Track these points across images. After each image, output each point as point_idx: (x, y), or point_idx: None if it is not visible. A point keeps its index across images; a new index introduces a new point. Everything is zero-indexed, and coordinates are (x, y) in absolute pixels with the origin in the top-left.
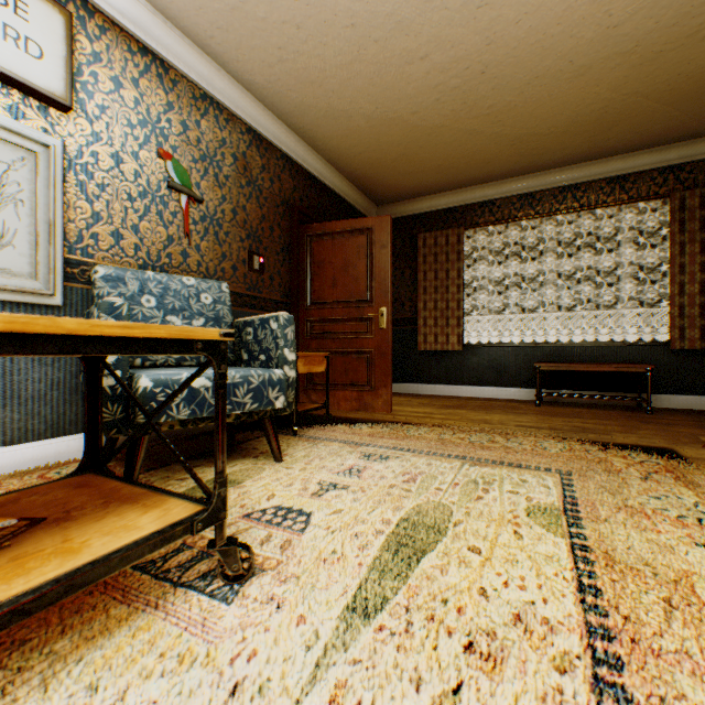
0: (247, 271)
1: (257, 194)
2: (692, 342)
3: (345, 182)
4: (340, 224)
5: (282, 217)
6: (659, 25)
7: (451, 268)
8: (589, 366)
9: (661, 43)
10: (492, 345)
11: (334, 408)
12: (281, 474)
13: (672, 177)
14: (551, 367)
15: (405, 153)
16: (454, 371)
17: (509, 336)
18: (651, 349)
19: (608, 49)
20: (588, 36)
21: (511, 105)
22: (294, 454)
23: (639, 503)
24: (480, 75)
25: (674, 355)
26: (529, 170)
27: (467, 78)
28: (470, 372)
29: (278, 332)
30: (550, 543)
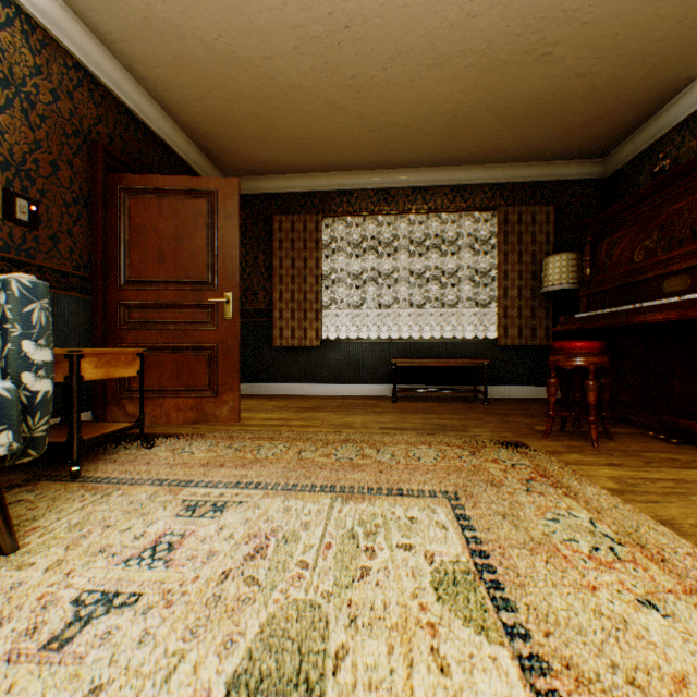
0: (1, 220)
1: (24, 105)
2: (513, 339)
3: (181, 134)
4: (171, 180)
5: (76, 153)
6: (508, 30)
7: (309, 257)
8: (440, 361)
9: (507, 52)
10: (351, 340)
11: (162, 421)
12: (1, 585)
13: (499, 194)
14: (407, 363)
15: (259, 113)
16: (313, 369)
17: (366, 332)
18: (484, 345)
19: (466, 41)
20: (451, 19)
21: (374, 81)
22: (58, 522)
23: (542, 532)
24: (345, 29)
25: (500, 350)
26: (386, 164)
27: (331, 29)
28: (330, 369)
29: (7, 309)
30: (489, 665)
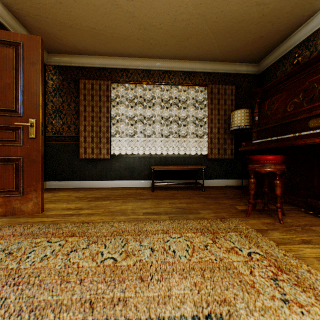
0: None
1: None
2: (215, 155)
3: (7, 12)
4: None
5: None
6: None
7: (103, 105)
8: (179, 167)
9: None
10: (128, 155)
11: None
12: None
13: (208, 78)
14: (160, 168)
15: (62, 1)
16: (105, 172)
17: (137, 150)
18: (200, 158)
19: None
20: None
21: None
22: None
23: None
24: None
25: (208, 161)
26: (148, 55)
27: None
28: (115, 172)
29: None
30: None
